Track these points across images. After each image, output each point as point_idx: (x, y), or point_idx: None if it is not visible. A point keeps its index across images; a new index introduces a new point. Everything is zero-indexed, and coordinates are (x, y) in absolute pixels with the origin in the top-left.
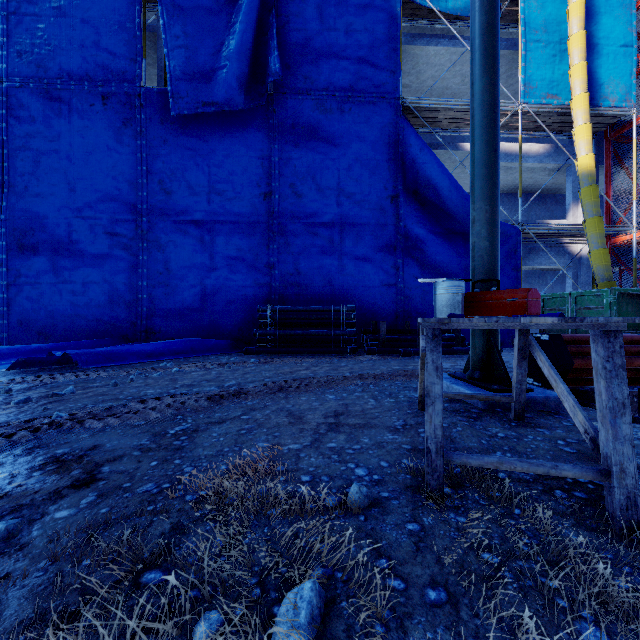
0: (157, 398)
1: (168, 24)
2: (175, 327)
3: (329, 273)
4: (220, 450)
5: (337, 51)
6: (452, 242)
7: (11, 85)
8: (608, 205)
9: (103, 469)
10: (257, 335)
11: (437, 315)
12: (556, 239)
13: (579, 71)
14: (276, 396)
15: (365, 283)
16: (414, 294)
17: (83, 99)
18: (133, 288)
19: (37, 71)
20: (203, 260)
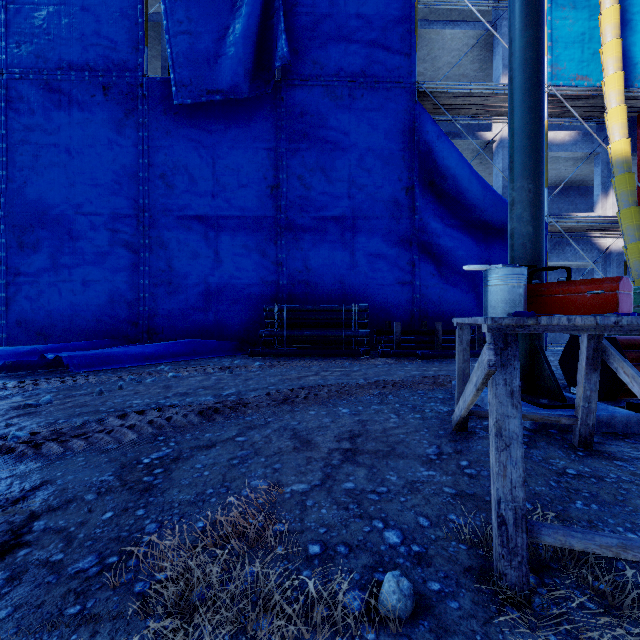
0: (141, 411)
1: (170, 9)
2: (178, 327)
3: (340, 270)
4: (201, 492)
5: (348, 34)
6: (472, 236)
7: (10, 77)
8: None
9: (36, 525)
10: (263, 336)
11: (490, 313)
12: (584, 233)
13: (612, 49)
14: (280, 409)
15: (378, 281)
16: (431, 292)
17: (83, 90)
18: (134, 287)
19: (36, 62)
20: (207, 257)
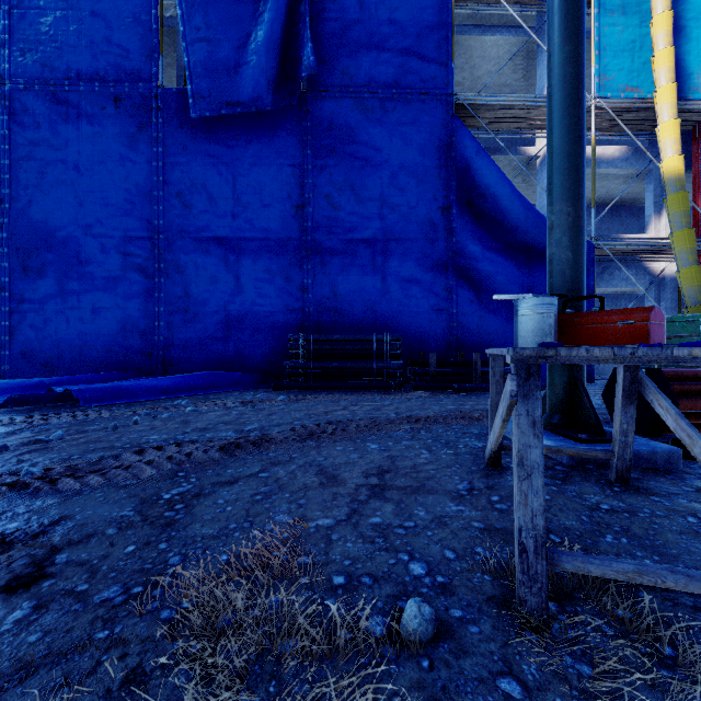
0: (159, 447)
1: (187, 14)
2: (195, 359)
3: (370, 297)
4: (224, 527)
5: (380, 41)
6: (513, 260)
7: (14, 87)
8: (697, 216)
9: (58, 558)
10: (288, 368)
11: (520, 344)
12: (635, 256)
13: (665, 58)
14: (305, 445)
15: (412, 308)
16: (469, 321)
17: (93, 102)
18: (148, 314)
19: (42, 71)
20: (227, 282)
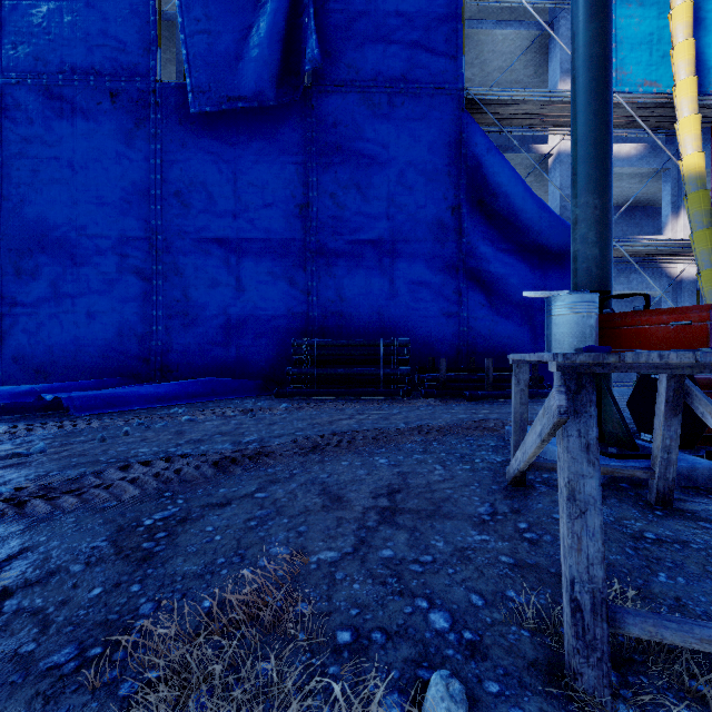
0: (146, 462)
1: (186, 5)
2: (195, 364)
3: (377, 300)
4: (210, 562)
5: (387, 34)
6: (526, 262)
7: (6, 82)
8: None
9: (7, 605)
10: (291, 374)
11: (554, 349)
12: (651, 258)
13: (684, 50)
14: (308, 459)
15: (420, 312)
16: (480, 325)
17: (88, 97)
18: (146, 318)
19: (35, 65)
20: (228, 285)
